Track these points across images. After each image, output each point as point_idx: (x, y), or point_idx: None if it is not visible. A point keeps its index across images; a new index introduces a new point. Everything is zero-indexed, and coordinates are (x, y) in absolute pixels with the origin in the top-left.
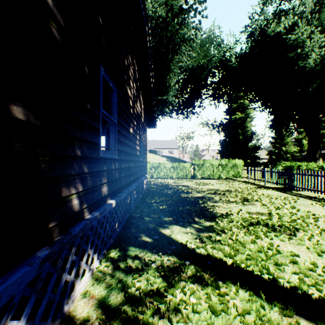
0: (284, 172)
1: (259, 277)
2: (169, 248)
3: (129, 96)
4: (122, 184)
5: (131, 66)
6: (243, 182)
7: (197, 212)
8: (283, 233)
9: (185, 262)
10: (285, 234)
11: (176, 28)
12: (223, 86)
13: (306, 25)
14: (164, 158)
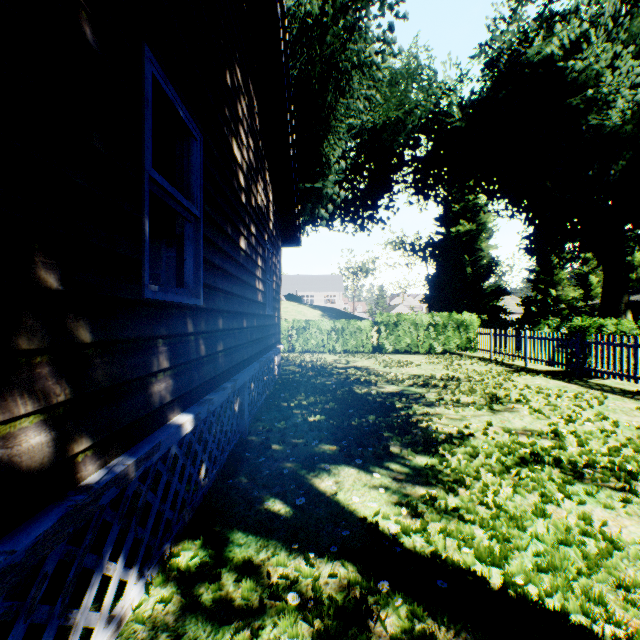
0: (567, 339)
1: (590, 635)
2: (334, 533)
3: (237, 163)
4: (218, 370)
5: (243, 96)
6: (480, 359)
7: (393, 430)
8: (603, 486)
9: (377, 583)
10: (608, 489)
11: (343, 39)
12: (436, 165)
13: (604, 42)
14: (317, 311)
